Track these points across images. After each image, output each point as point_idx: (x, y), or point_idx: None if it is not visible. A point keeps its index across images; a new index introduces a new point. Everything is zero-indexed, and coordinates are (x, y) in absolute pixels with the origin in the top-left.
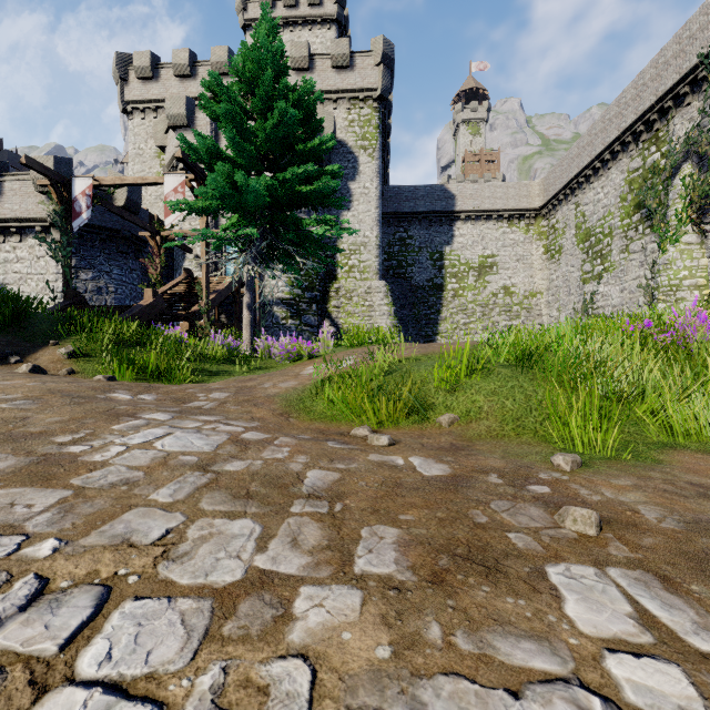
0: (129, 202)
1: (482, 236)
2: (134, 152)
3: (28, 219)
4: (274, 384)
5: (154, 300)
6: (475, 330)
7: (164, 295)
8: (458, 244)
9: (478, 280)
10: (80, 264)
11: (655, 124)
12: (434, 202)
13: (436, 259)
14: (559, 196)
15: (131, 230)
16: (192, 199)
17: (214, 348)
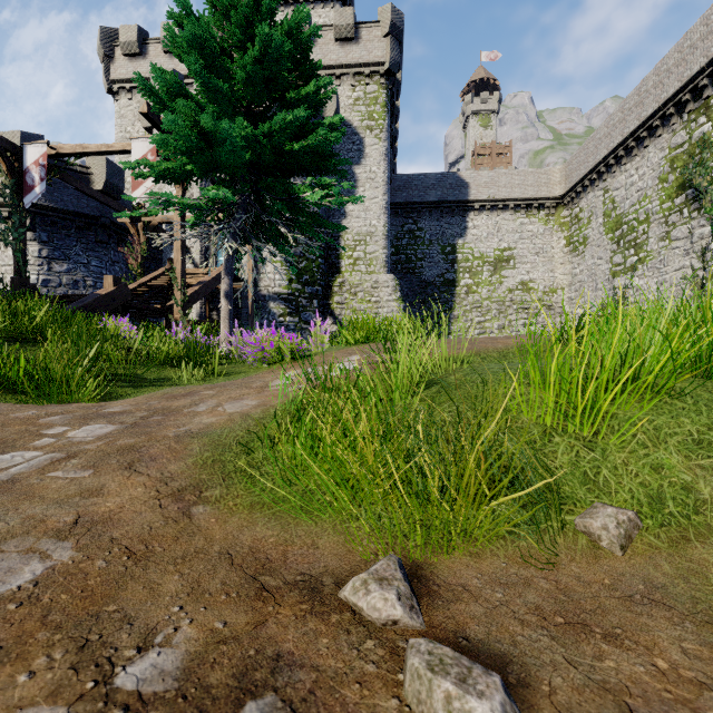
0: (108, 186)
1: (497, 228)
2: (121, 136)
3: None
4: (217, 404)
5: (116, 288)
6: (490, 329)
7: (143, 288)
8: (472, 236)
9: (494, 275)
10: (53, 254)
11: (704, 91)
12: (446, 191)
13: (448, 252)
14: (584, 182)
15: (112, 217)
16: None
17: (160, 345)
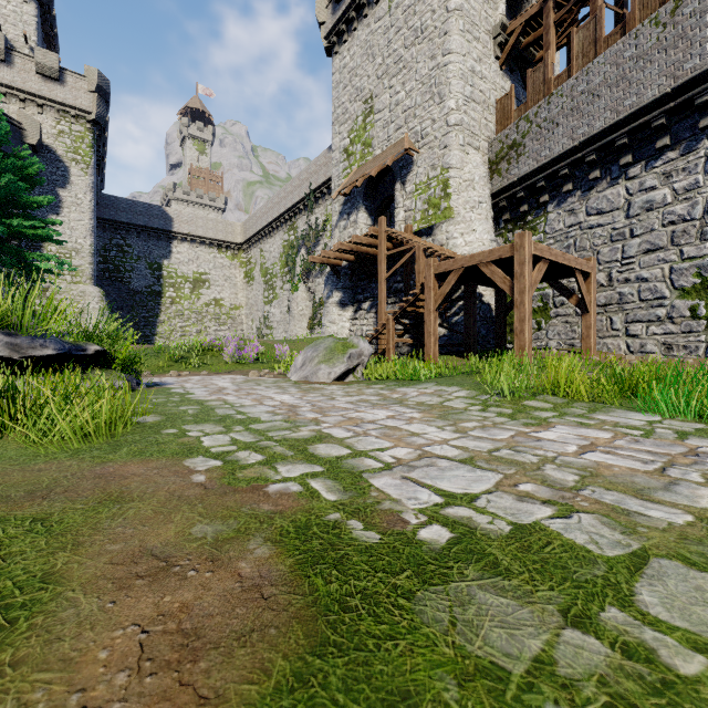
0: None
1: (197, 257)
2: None
3: None
4: None
5: None
6: (190, 332)
7: None
8: (176, 260)
9: (194, 291)
10: None
11: (292, 218)
12: (153, 219)
13: (155, 269)
14: (252, 240)
15: None
16: None
17: None
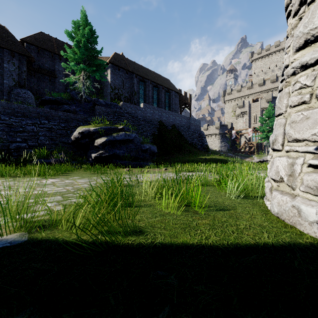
0: (230, 127)
1: None
2: (226, 112)
3: (213, 134)
4: None
5: (248, 150)
6: None
7: (242, 147)
8: None
9: None
10: (221, 141)
11: None
12: None
13: None
14: None
15: None
16: (243, 123)
17: None
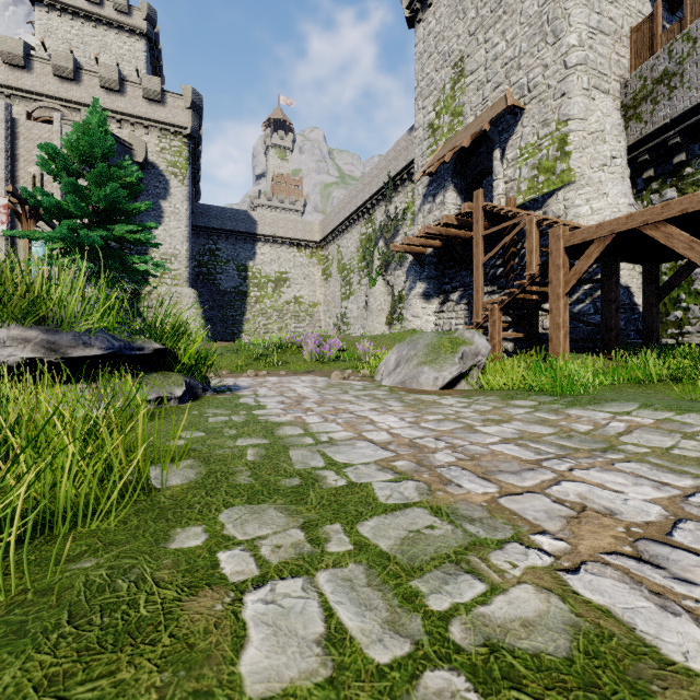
0: None
1: (278, 257)
2: None
3: None
4: None
5: None
6: (272, 329)
7: None
8: (260, 260)
9: (275, 290)
10: None
11: (370, 211)
12: (239, 224)
13: (241, 270)
14: (329, 237)
15: None
16: None
17: None
